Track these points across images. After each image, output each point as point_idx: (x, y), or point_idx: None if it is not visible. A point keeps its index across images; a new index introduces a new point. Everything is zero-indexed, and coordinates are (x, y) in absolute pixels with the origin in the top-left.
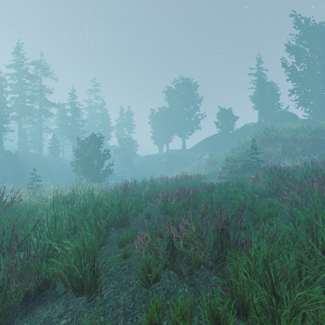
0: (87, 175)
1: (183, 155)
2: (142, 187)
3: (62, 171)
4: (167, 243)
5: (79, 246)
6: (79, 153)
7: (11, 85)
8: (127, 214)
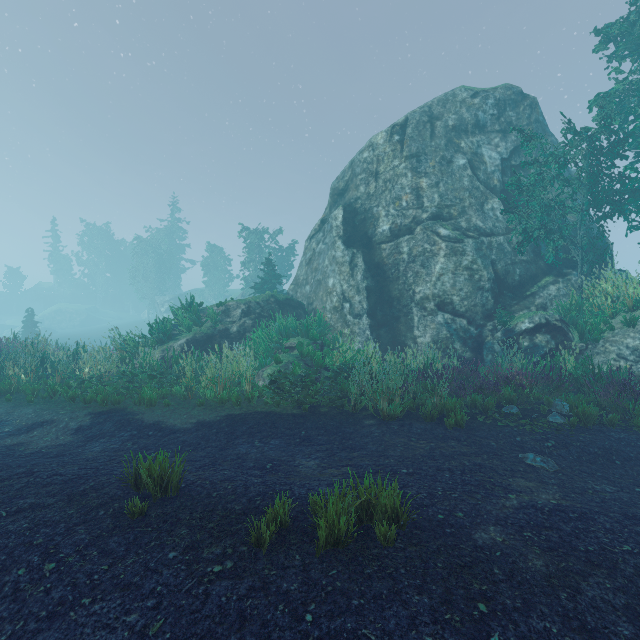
0: None
1: None
2: None
3: None
4: None
5: None
6: None
7: None
8: None
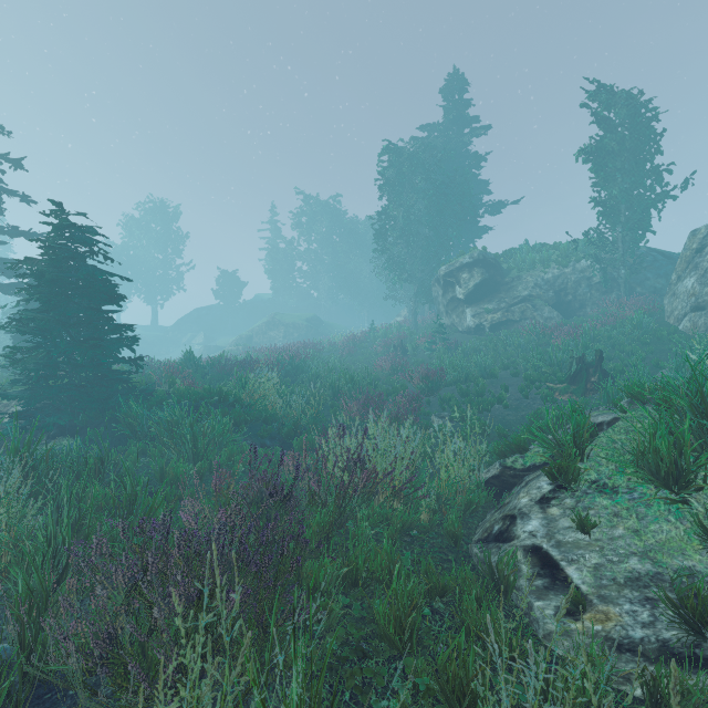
0: None
1: (156, 336)
2: None
3: None
4: None
5: None
6: None
7: None
8: None
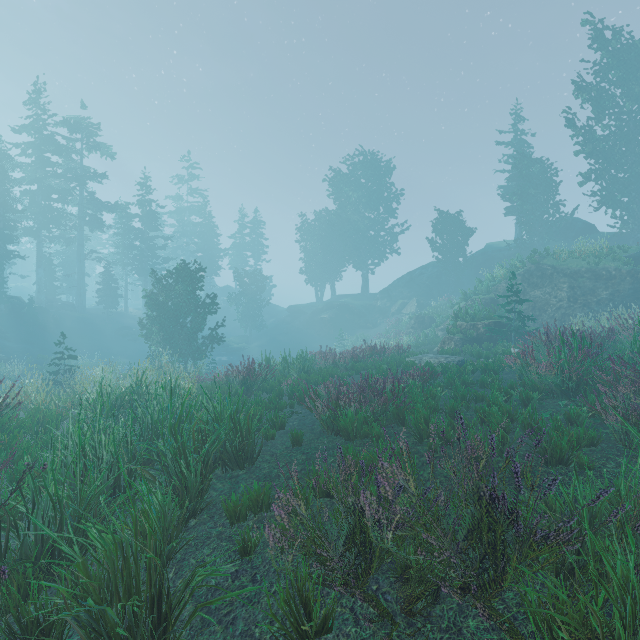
0: (171, 347)
1: (364, 305)
2: (283, 372)
3: (123, 337)
4: (348, 526)
5: (125, 536)
6: (156, 301)
7: (22, 166)
8: (251, 436)
